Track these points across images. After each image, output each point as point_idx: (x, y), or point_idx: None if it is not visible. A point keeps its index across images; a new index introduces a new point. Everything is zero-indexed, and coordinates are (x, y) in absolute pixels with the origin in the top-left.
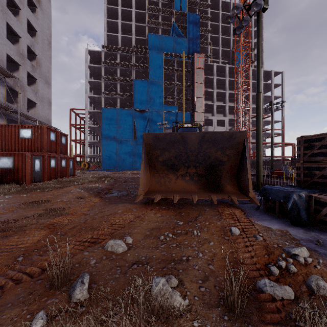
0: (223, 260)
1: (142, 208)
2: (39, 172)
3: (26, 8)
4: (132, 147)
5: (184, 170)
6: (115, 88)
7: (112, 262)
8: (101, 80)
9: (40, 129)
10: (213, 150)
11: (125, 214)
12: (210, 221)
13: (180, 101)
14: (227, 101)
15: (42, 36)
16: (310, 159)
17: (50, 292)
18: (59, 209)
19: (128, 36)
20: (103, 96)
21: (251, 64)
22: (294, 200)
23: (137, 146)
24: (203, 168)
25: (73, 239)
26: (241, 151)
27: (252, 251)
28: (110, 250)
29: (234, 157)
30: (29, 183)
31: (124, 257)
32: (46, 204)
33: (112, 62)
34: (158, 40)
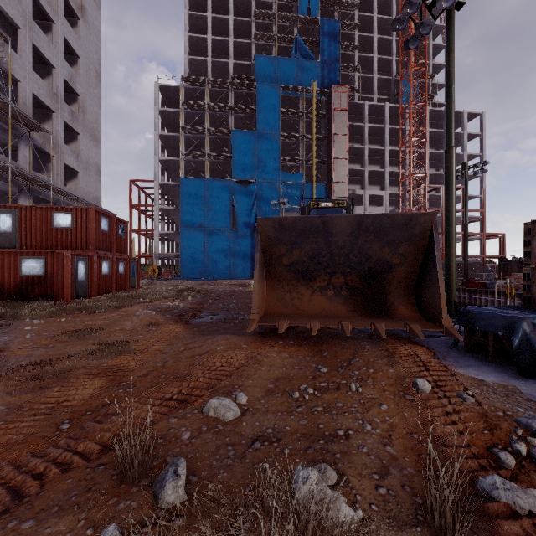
0: (409, 438)
1: (257, 342)
2: (84, 283)
3: (63, 21)
4: (229, 241)
5: (325, 280)
6: (202, 146)
7: (218, 437)
8: (179, 134)
9: (85, 212)
10: (377, 246)
11: (231, 353)
12: (375, 367)
13: (307, 166)
14: (387, 164)
15: (87, 64)
16: None
17: (121, 487)
18: (120, 343)
19: (223, 60)
20: (183, 159)
21: (428, 101)
22: (523, 332)
23: (237, 240)
24: (358, 277)
25: (149, 395)
26: (426, 247)
27: (460, 423)
28: (212, 416)
29: (412, 258)
30: (69, 299)
31: (237, 429)
32: (98, 334)
33: (197, 104)
34: (272, 66)
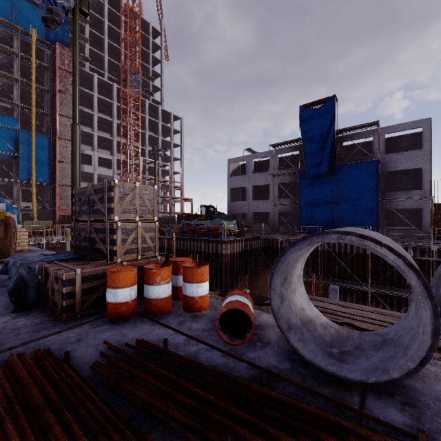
0: None
1: None
2: None
3: None
4: None
5: None
6: None
7: None
8: None
9: None
10: None
11: None
12: None
13: (26, 113)
14: (115, 134)
15: None
16: (80, 218)
17: None
18: None
19: None
20: None
21: (149, 96)
22: (20, 275)
23: None
24: None
25: None
26: None
27: None
28: None
29: None
30: None
31: None
32: None
33: None
34: None
